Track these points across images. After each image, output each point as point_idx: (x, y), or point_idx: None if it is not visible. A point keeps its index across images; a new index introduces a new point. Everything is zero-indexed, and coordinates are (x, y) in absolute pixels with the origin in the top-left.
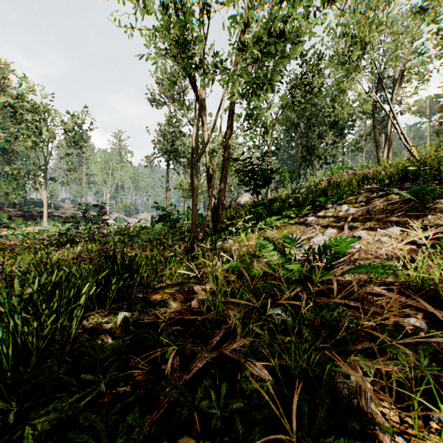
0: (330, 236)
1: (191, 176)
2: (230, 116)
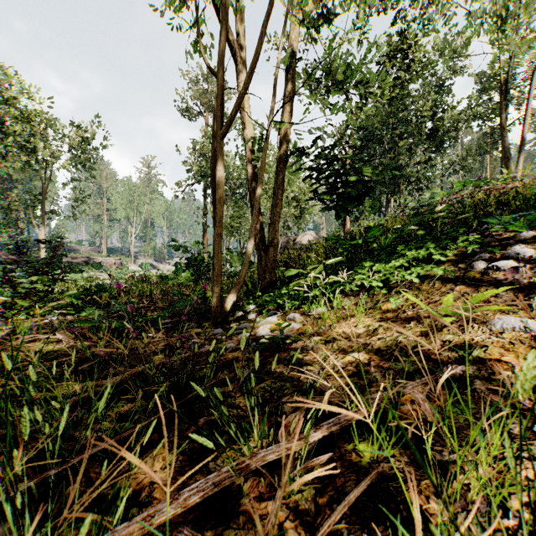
0: None
1: (212, 178)
2: (290, 75)
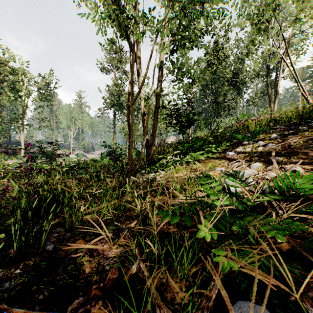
0: (258, 169)
1: (128, 118)
2: (160, 71)
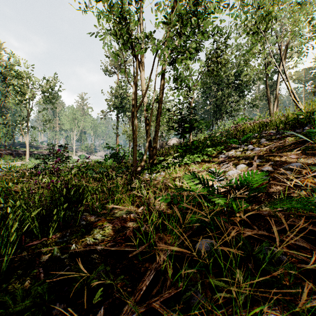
0: (242, 170)
1: (132, 124)
2: (162, 79)
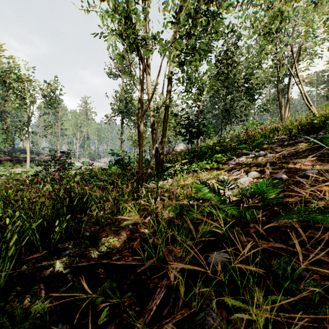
0: (254, 177)
1: (138, 129)
2: (169, 82)
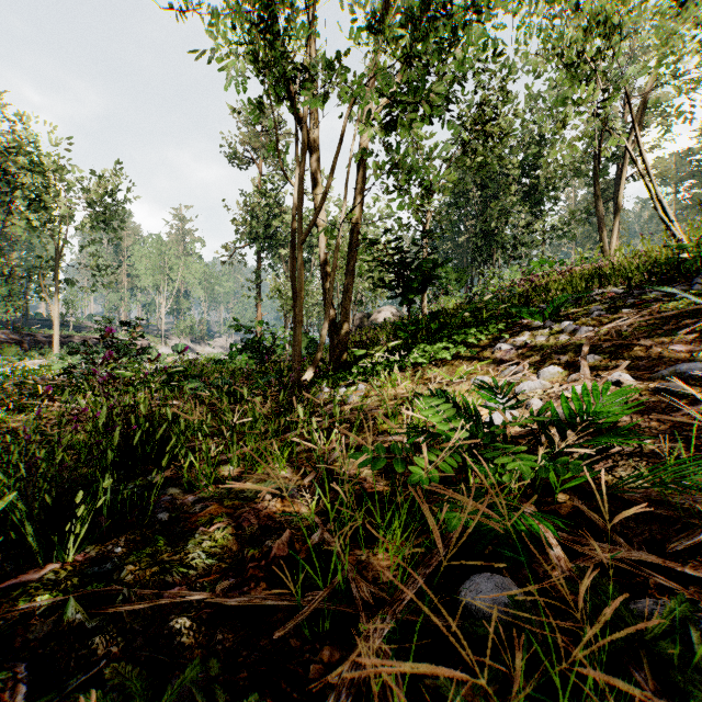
0: (553, 379)
1: (292, 272)
2: (360, 169)
